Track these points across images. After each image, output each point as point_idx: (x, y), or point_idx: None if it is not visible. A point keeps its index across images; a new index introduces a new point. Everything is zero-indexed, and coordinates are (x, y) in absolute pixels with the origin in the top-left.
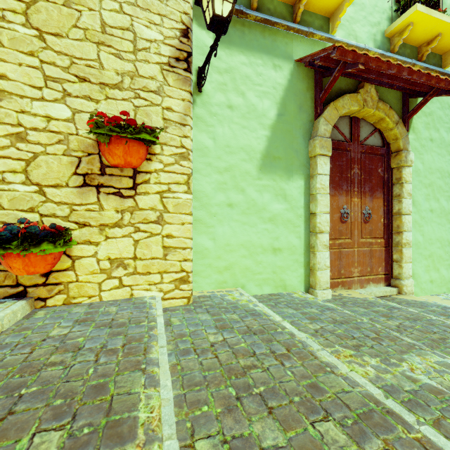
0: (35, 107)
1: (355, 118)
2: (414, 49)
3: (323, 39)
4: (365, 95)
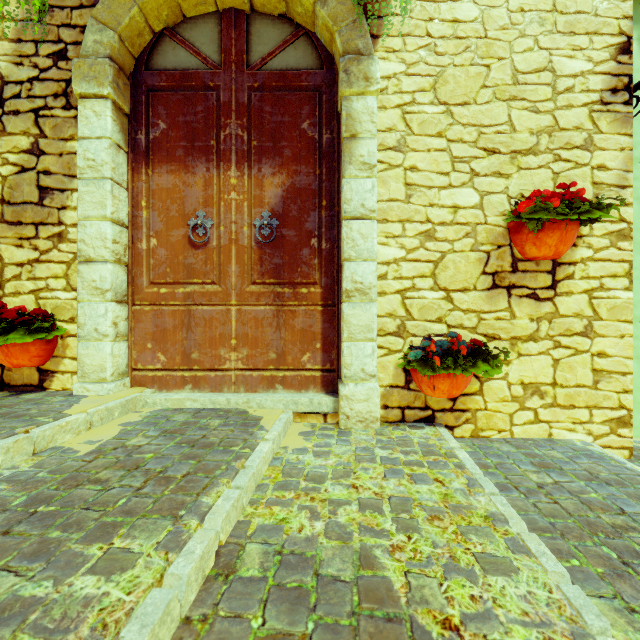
0: (442, 197)
1: None
2: None
3: None
4: None
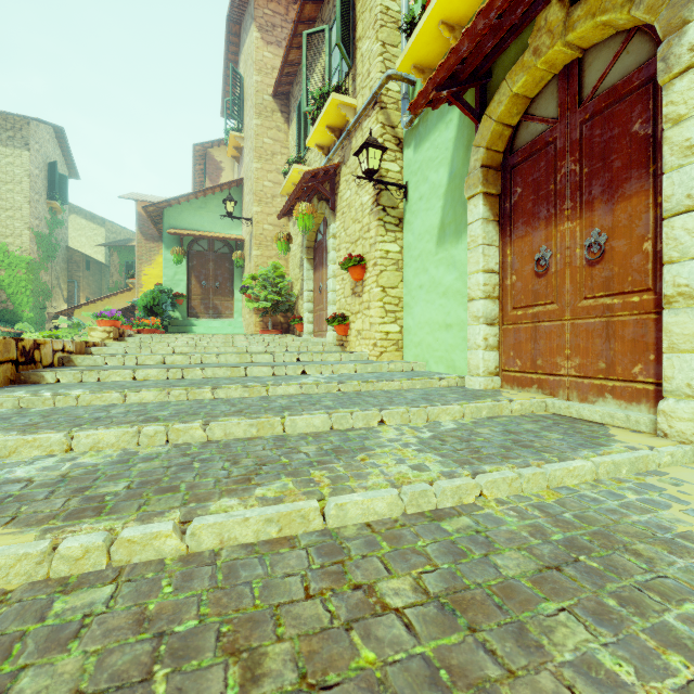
0: None
1: (565, 69)
2: None
3: None
4: (536, 41)
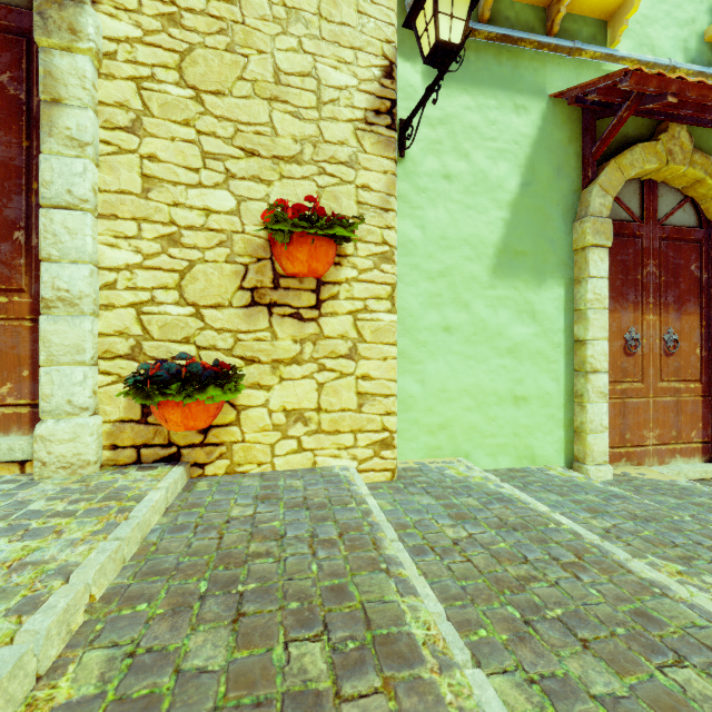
0: (191, 197)
1: (650, 182)
2: None
3: (598, 57)
4: (671, 144)
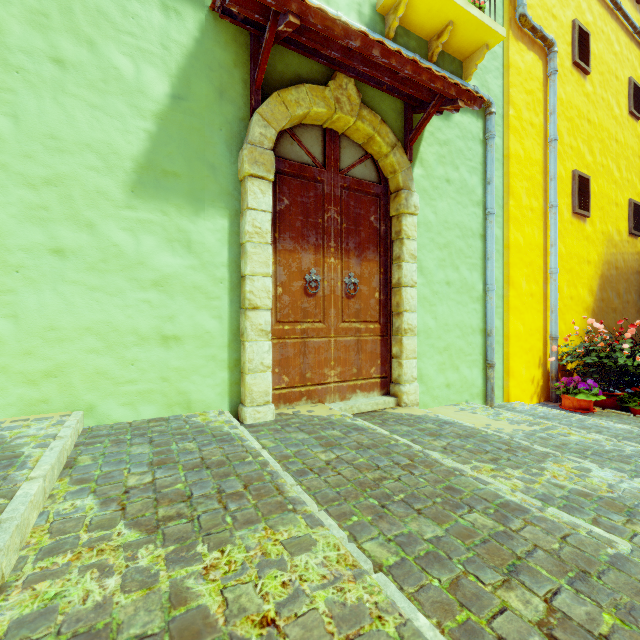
0: None
1: (331, 131)
2: (423, 43)
3: None
4: (339, 93)
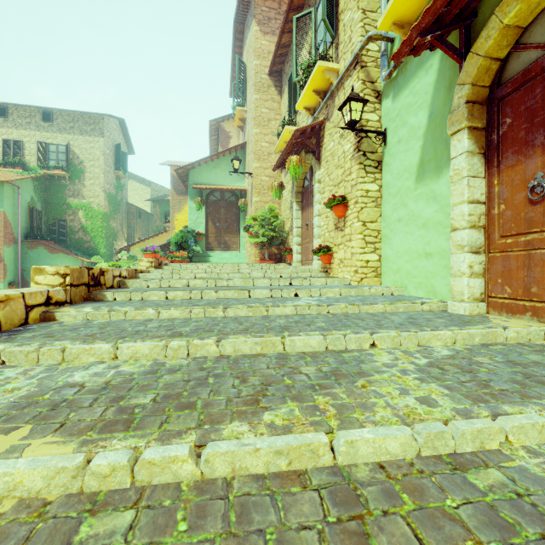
0: None
1: None
2: None
3: None
4: None
